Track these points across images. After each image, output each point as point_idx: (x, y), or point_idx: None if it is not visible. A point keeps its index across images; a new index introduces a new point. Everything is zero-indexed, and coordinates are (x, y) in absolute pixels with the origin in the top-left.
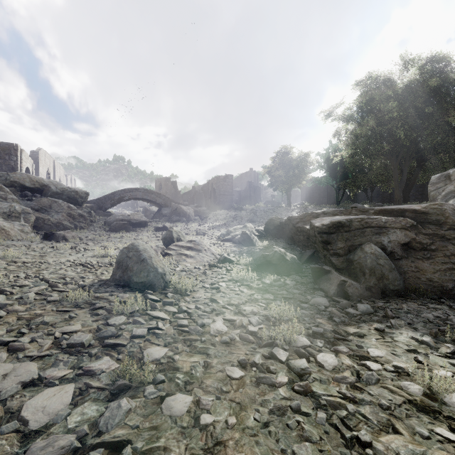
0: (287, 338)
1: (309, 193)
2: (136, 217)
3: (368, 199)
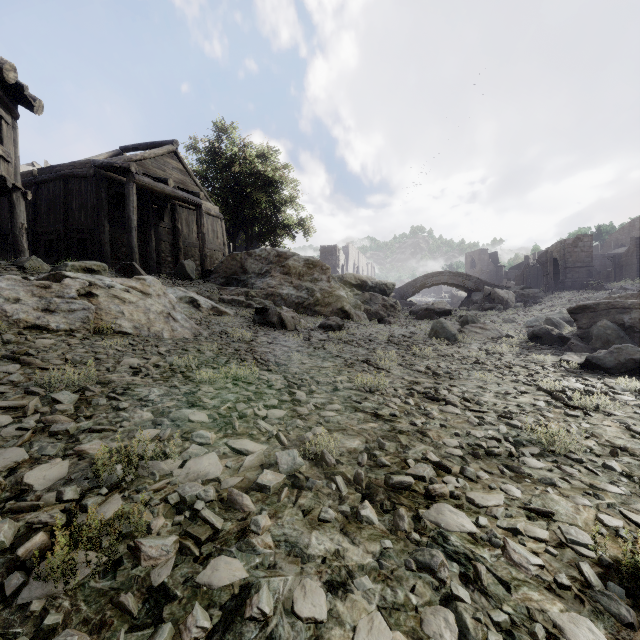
0: (497, 350)
1: None
2: (439, 306)
3: None
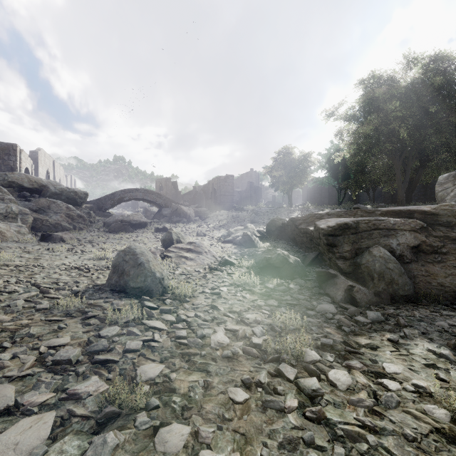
0: (295, 352)
1: (310, 193)
2: (135, 218)
3: (370, 199)
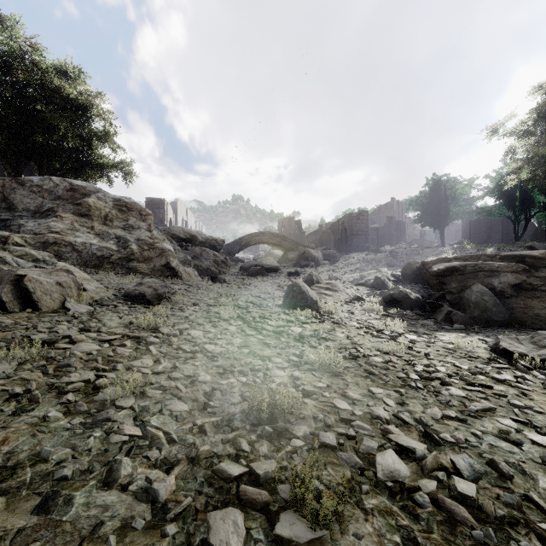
0: (391, 328)
1: (474, 227)
2: (268, 263)
3: None
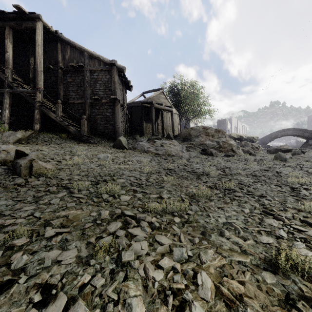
0: (302, 163)
1: None
2: (284, 147)
3: None
